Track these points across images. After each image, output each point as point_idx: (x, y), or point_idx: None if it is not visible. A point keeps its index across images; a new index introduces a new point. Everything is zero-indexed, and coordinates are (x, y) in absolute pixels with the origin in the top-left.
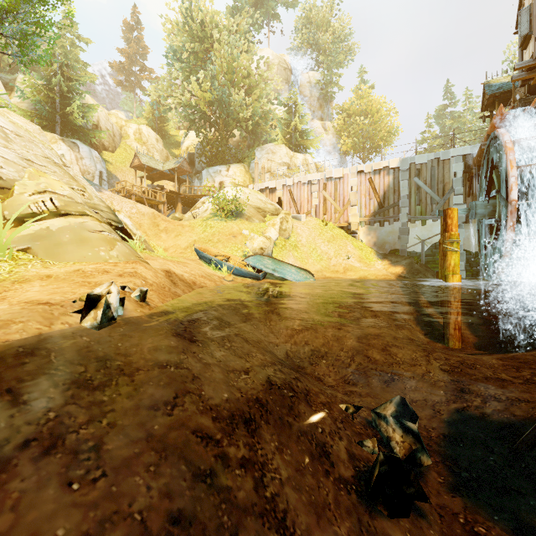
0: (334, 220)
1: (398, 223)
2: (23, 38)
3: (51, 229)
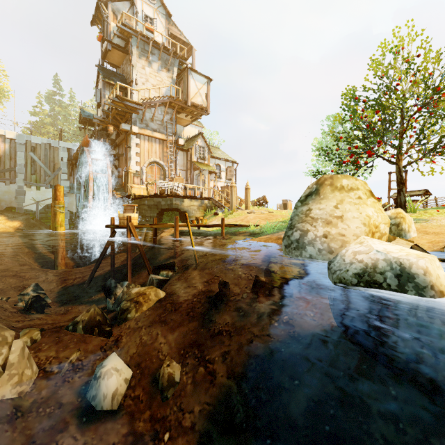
0: None
1: (15, 185)
2: None
3: None
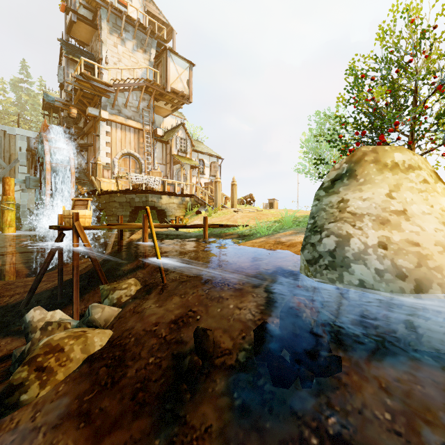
0: None
1: None
2: None
3: None
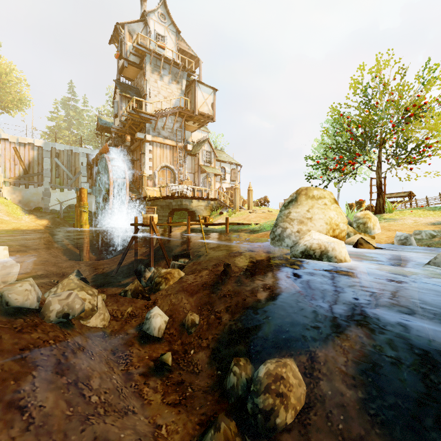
0: None
1: (42, 187)
2: None
3: None
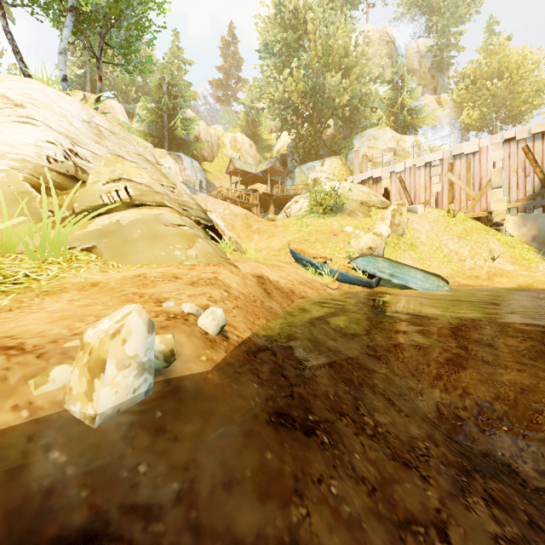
0: (465, 210)
1: None
2: (127, 47)
3: (121, 223)
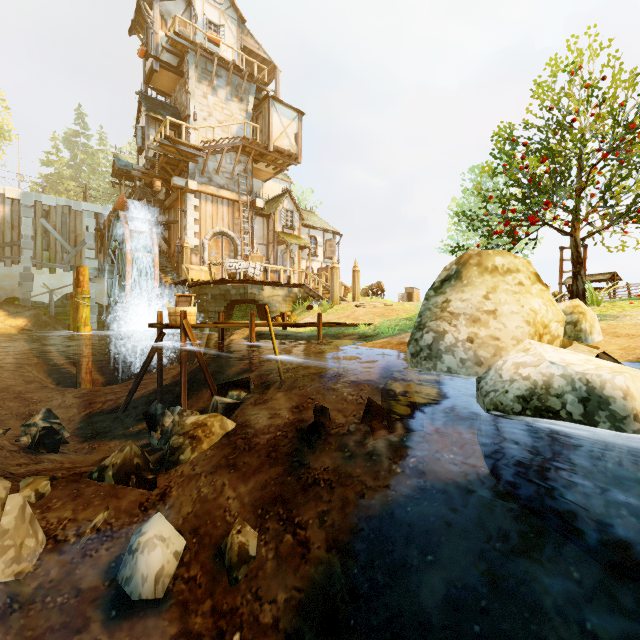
0: None
1: (18, 266)
2: None
3: None
